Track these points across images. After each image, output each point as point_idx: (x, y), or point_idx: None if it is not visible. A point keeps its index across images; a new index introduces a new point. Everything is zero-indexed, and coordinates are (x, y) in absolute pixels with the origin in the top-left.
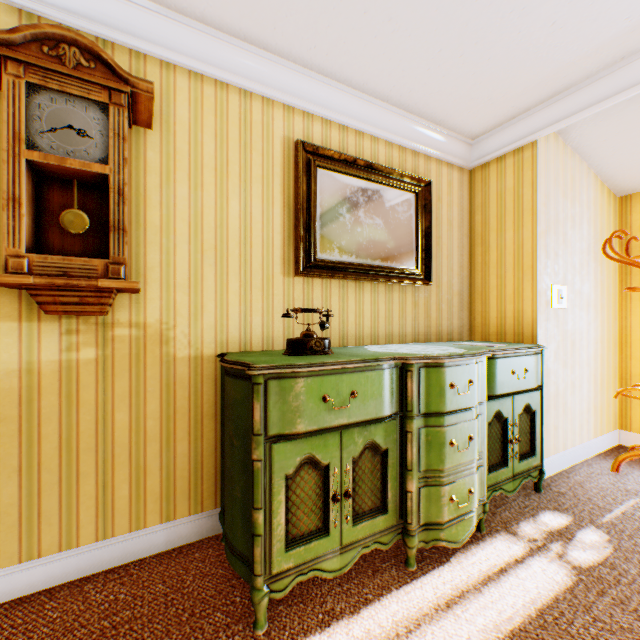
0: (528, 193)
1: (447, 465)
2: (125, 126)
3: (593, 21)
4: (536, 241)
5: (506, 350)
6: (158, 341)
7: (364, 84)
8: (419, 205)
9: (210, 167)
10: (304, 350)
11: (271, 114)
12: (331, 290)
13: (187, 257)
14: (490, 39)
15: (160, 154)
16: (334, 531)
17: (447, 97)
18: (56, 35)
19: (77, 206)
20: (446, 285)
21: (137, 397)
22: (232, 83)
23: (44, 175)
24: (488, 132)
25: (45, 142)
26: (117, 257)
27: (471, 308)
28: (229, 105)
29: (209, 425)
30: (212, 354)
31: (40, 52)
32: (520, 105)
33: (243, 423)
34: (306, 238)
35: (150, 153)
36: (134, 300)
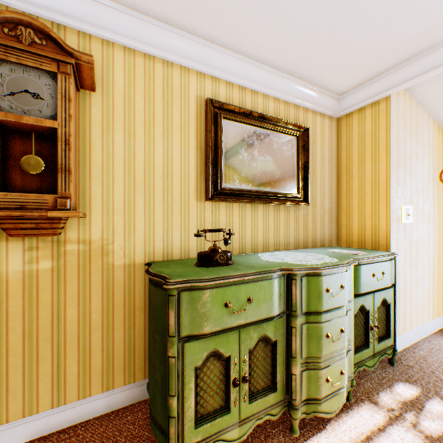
0: (383, 136)
1: (324, 353)
2: (70, 90)
3: (441, 0)
4: (389, 172)
5: (368, 258)
6: (100, 253)
7: (258, 55)
8: (299, 145)
9: (140, 120)
10: (211, 262)
11: (187, 79)
12: (233, 211)
13: (123, 189)
14: (357, 17)
15: (102, 110)
16: (234, 409)
17: (321, 64)
18: (14, 19)
19: (34, 152)
20: (319, 205)
21: (84, 296)
22: (157, 56)
23: (8, 129)
24: (352, 90)
25: (6, 103)
26: (64, 192)
27: (338, 221)
28: (155, 72)
29: (140, 316)
30: (142, 262)
31: (1, 32)
32: (377, 69)
33: (162, 323)
34: (214, 172)
35: (94, 110)
36: (81, 222)
